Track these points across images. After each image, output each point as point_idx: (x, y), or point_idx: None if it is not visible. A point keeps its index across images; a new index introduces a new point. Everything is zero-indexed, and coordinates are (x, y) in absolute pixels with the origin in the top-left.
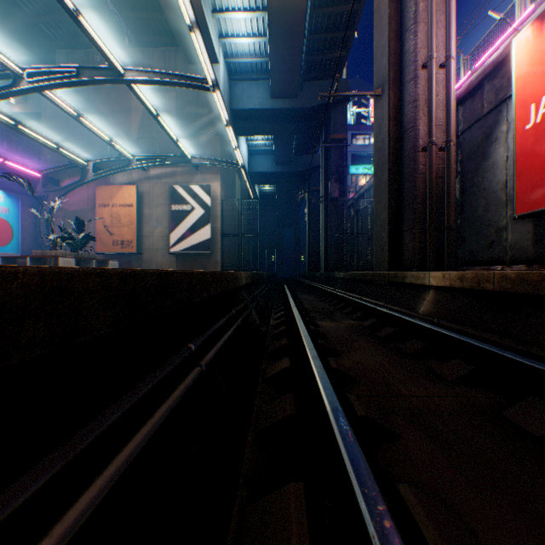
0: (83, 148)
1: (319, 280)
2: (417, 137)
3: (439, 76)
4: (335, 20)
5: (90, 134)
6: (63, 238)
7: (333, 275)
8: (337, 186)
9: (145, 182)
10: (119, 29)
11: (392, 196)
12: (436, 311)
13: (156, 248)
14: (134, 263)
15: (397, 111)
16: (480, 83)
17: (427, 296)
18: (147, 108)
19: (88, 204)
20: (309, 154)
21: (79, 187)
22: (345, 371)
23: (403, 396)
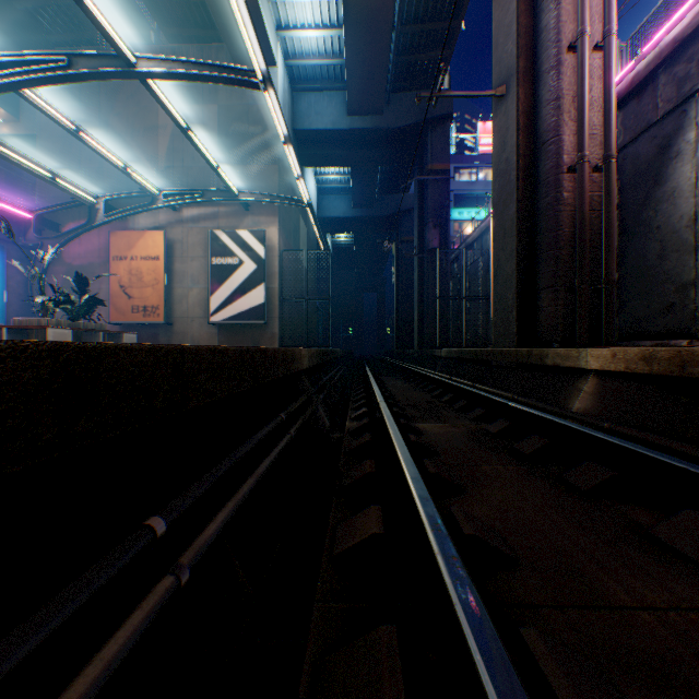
0: (92, 181)
1: (412, 360)
2: (561, 152)
3: (593, 62)
4: (434, 4)
5: (102, 162)
6: (56, 301)
7: (432, 353)
8: (437, 232)
9: (176, 227)
10: (142, 20)
11: (521, 239)
12: (603, 409)
13: (191, 316)
14: (162, 337)
15: (529, 116)
16: (652, 72)
17: (584, 386)
18: (173, 117)
19: (98, 257)
20: (398, 193)
21: (86, 233)
22: (490, 542)
23: (622, 608)
